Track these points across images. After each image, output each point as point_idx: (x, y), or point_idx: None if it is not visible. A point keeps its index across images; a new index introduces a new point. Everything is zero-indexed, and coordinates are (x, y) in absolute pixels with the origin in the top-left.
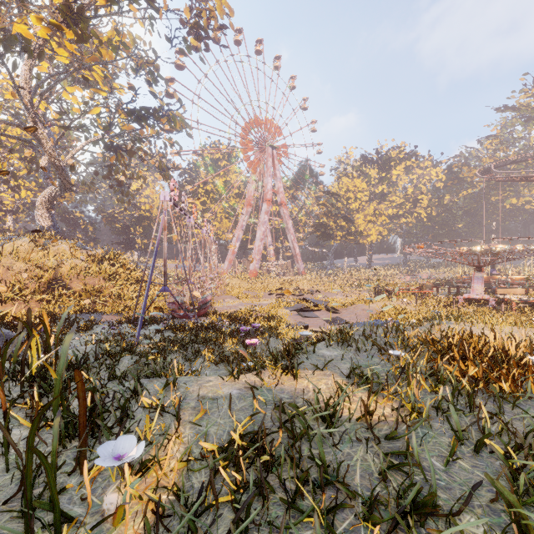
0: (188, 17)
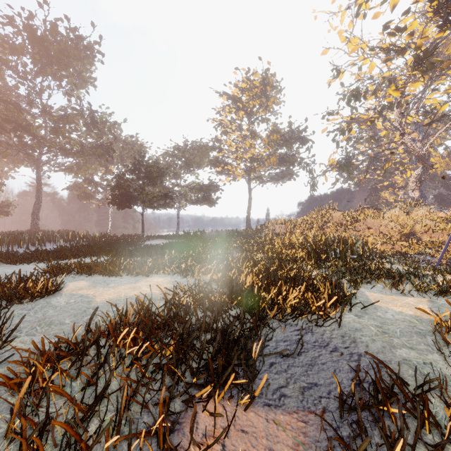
0: None
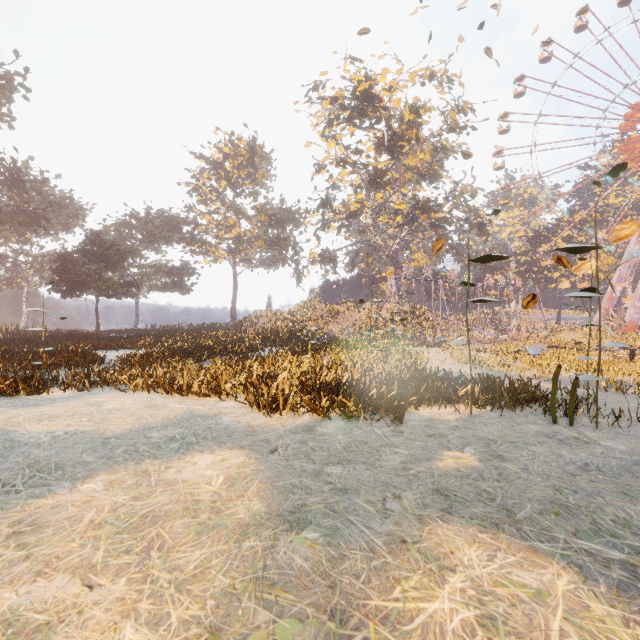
0: (439, 132)
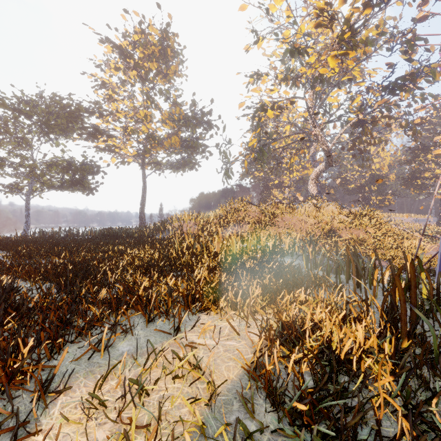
0: None
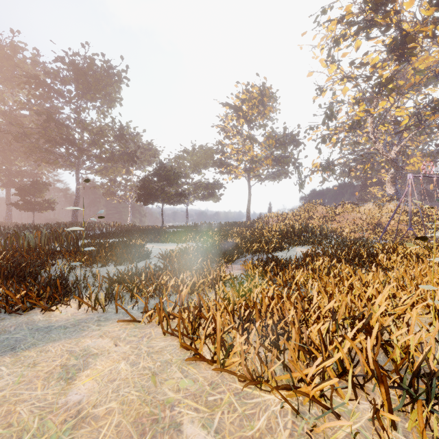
0: None
